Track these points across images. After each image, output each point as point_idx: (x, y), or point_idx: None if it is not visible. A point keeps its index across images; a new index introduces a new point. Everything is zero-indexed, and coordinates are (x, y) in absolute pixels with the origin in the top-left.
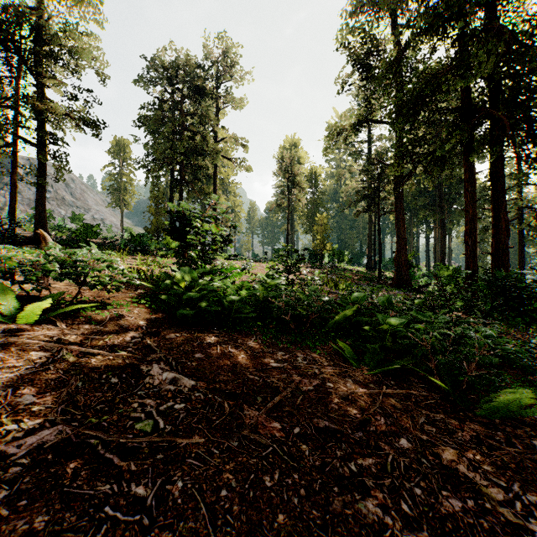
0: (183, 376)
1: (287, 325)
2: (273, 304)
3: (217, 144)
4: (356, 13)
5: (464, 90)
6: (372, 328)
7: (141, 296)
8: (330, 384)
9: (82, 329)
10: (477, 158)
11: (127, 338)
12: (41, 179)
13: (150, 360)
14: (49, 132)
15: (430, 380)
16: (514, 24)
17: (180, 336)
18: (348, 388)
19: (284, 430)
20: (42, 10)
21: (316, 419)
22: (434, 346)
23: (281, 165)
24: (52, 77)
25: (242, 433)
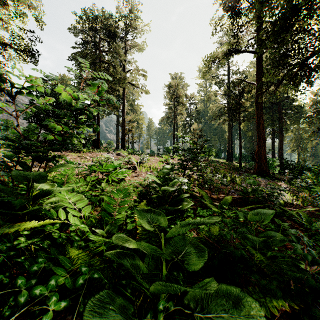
0: None
1: None
2: None
3: (125, 73)
4: None
5: None
6: None
7: None
8: None
9: None
10: None
11: None
12: None
13: None
14: None
15: None
16: None
17: None
18: None
19: None
20: None
21: None
22: None
23: (169, 90)
24: None
25: None
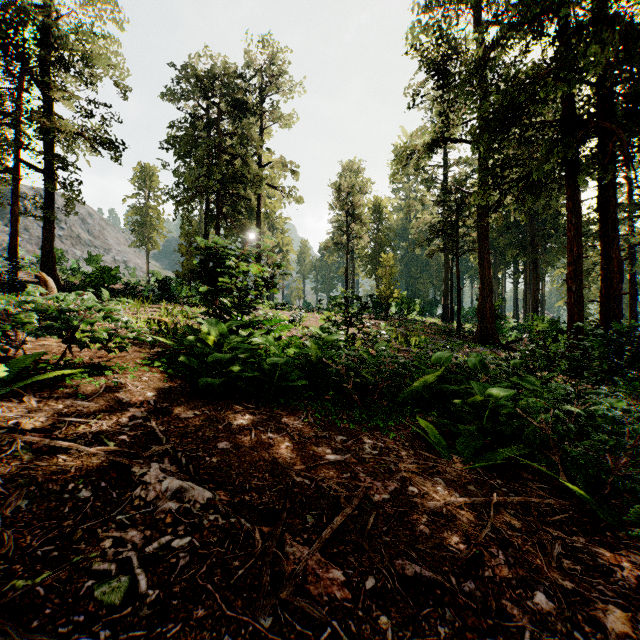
0: (195, 482)
1: (348, 394)
2: (329, 369)
3: (261, 170)
4: (430, 7)
5: (566, 98)
6: (467, 402)
7: (157, 356)
8: (413, 489)
9: (61, 405)
10: (584, 181)
11: (122, 419)
12: (48, 211)
13: (150, 455)
14: (58, 155)
15: (549, 476)
16: (631, 15)
17: (201, 414)
18: (440, 493)
19: (350, 583)
20: (50, 8)
21: (400, 559)
22: (557, 431)
23: (338, 195)
24: (61, 88)
25: (281, 596)
